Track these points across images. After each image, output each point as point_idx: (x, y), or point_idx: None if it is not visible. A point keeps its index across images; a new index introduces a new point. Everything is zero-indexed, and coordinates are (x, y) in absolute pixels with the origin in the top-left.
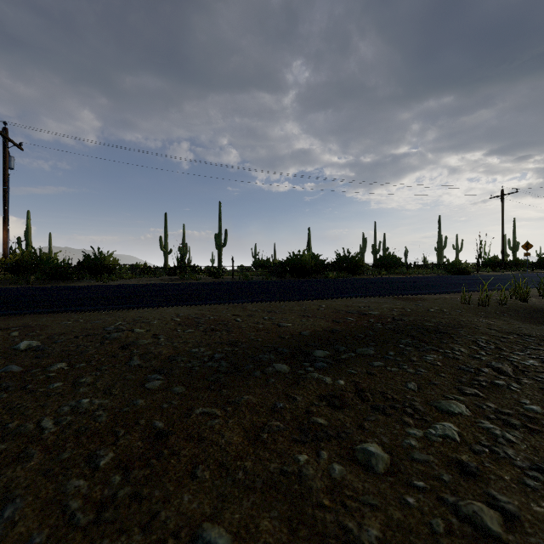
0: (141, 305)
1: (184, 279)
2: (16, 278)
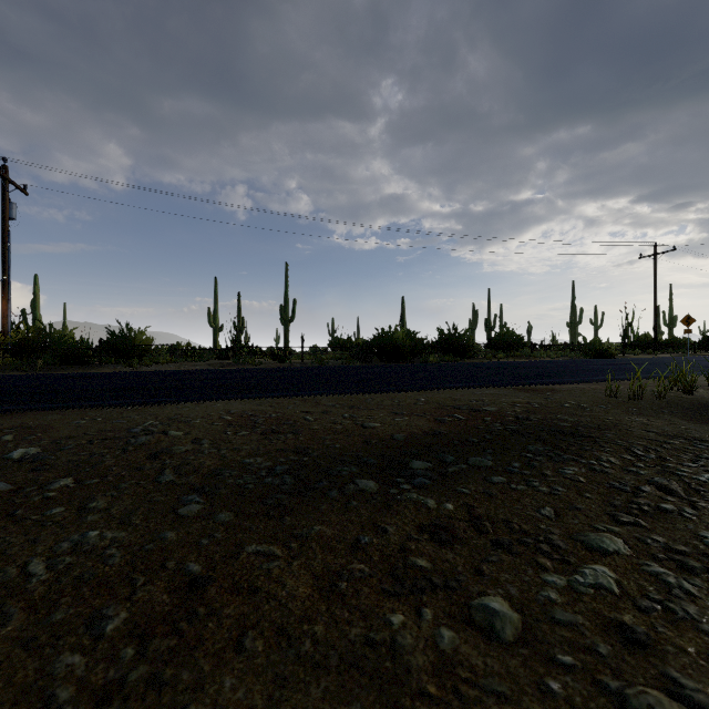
0: (180, 399)
1: (240, 363)
2: (19, 362)
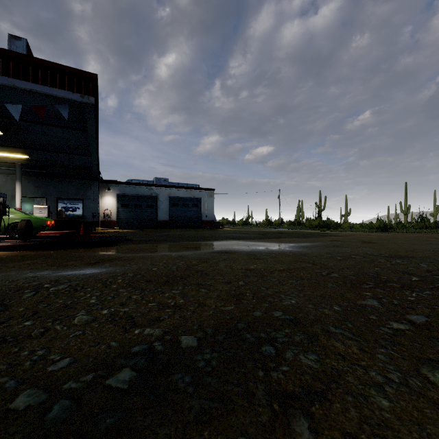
0: None
1: None
2: None
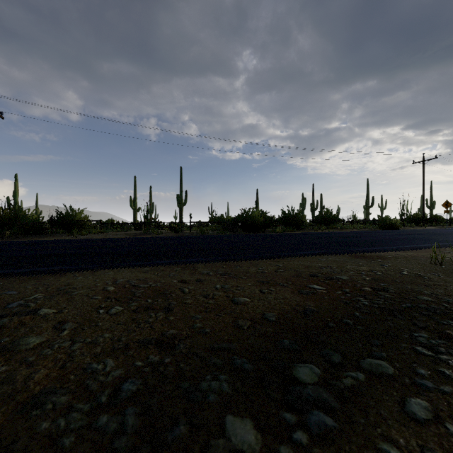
0: (80, 266)
1: (147, 233)
2: None
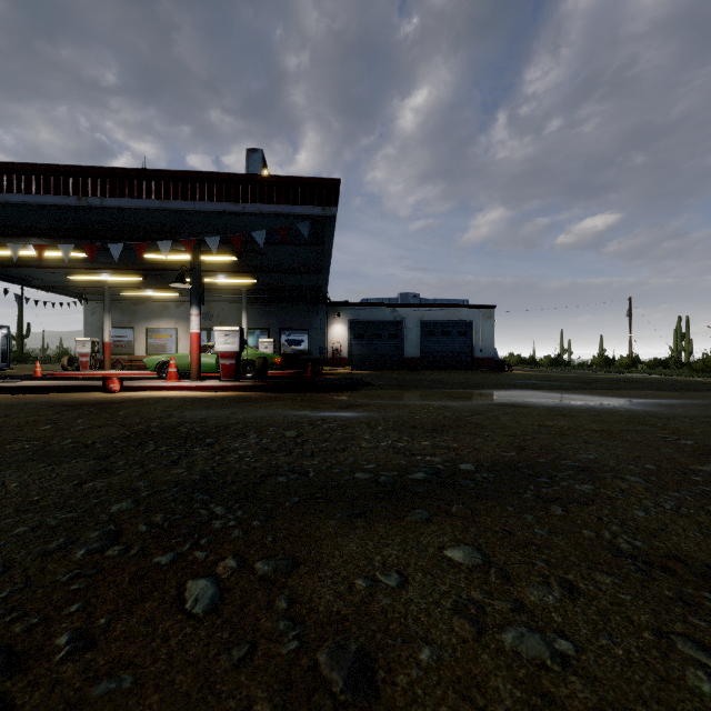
0: None
1: None
2: None
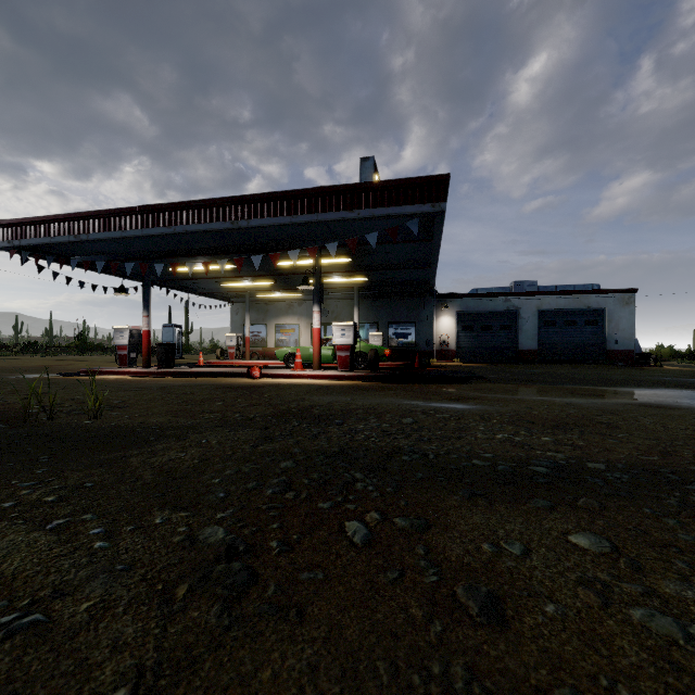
0: None
1: None
2: None
